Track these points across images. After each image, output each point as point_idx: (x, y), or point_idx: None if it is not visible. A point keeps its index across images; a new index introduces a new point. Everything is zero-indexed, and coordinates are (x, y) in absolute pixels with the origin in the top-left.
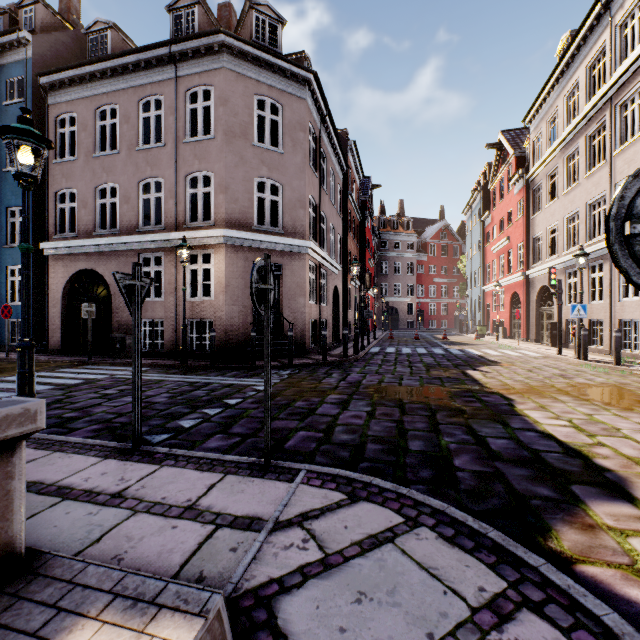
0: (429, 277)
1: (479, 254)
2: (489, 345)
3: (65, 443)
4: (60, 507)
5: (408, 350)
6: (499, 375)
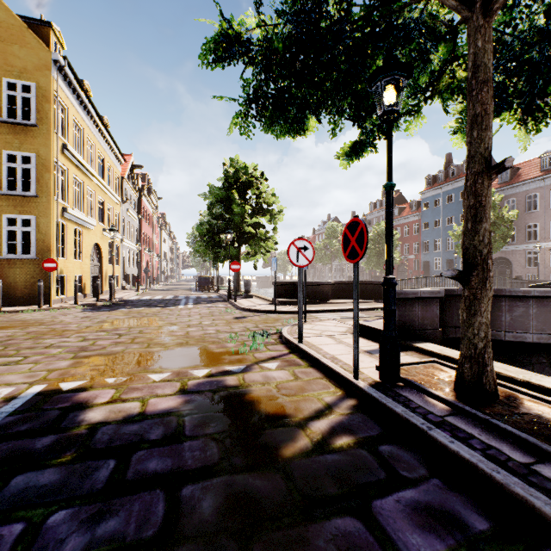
0: None
1: None
2: None
3: None
4: None
5: None
6: None
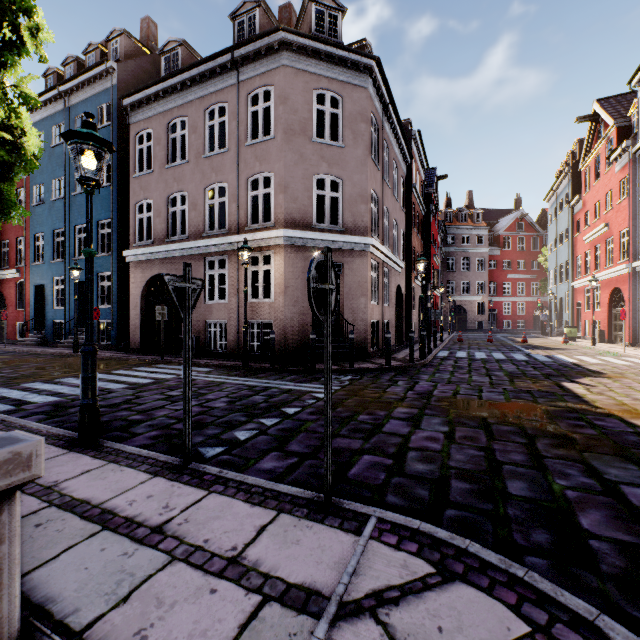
0: (503, 273)
1: (566, 245)
2: (583, 350)
3: (121, 452)
4: (97, 539)
5: (482, 355)
6: (609, 390)
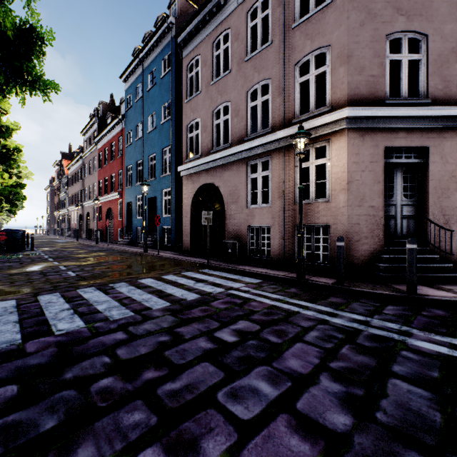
0: None
1: None
2: None
3: None
4: None
5: None
6: None
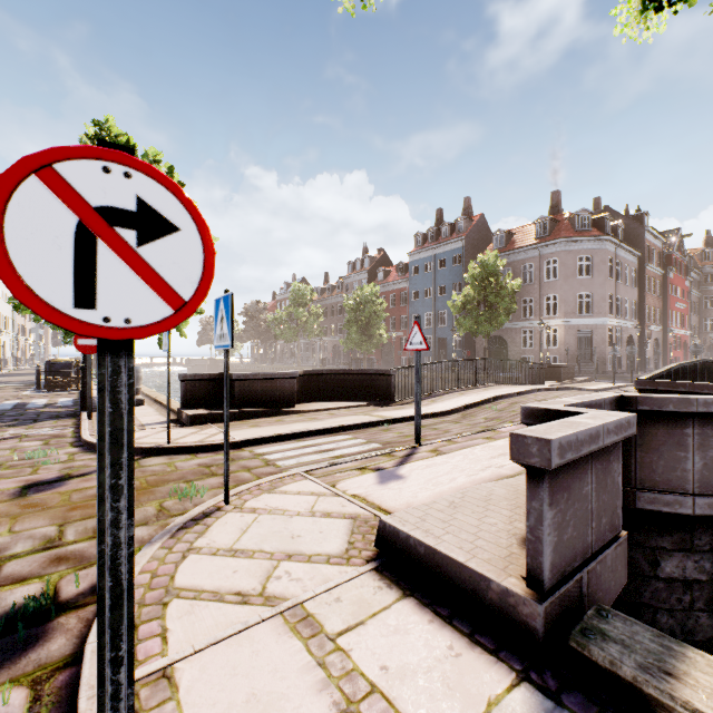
0: None
1: None
2: None
3: None
4: None
5: None
6: None
